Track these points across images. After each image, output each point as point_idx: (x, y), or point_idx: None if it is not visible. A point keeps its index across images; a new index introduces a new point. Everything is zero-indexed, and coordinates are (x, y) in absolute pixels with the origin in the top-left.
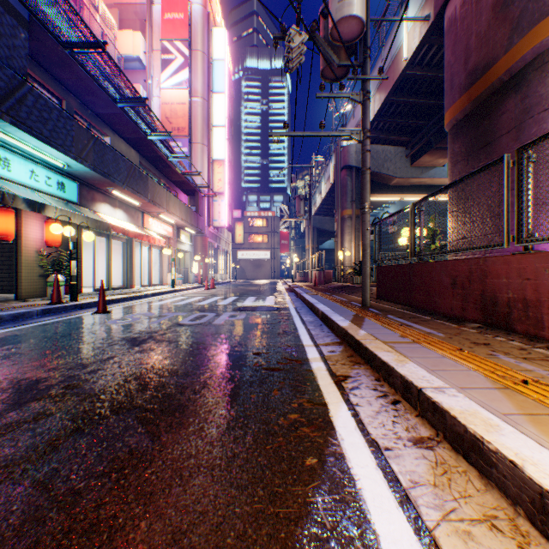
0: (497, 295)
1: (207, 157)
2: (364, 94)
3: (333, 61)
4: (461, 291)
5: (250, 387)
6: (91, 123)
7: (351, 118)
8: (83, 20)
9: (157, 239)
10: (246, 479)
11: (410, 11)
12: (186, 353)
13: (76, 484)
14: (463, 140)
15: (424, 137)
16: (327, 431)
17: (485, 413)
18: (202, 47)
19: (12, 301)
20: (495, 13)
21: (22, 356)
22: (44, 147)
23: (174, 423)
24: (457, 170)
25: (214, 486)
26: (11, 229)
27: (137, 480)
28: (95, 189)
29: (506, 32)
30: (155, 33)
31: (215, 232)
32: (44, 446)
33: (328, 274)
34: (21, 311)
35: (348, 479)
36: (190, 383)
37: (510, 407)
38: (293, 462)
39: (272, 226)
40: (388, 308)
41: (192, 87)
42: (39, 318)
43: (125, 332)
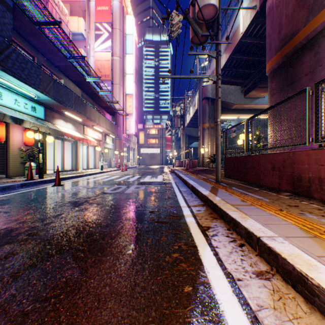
0: (301, 175)
1: (122, 92)
2: (217, 52)
3: (198, 32)
4: (278, 172)
5: (147, 234)
6: (52, 71)
7: (208, 69)
8: (46, 7)
9: (92, 141)
10: (143, 303)
11: (244, 4)
12: (107, 212)
13: (26, 307)
14: (277, 80)
15: (252, 80)
16: (197, 266)
17: (305, 255)
18: (119, 27)
19: (3, 178)
20: (297, 2)
21: (4, 213)
22: (22, 85)
23: (96, 260)
24: (274, 99)
25: (121, 309)
26: (3, 135)
27: (68, 304)
28: (54, 111)
29: (305, 13)
30: (91, 19)
31: (127, 137)
32: (8, 277)
33: (195, 162)
34: (8, 185)
35: (214, 303)
36: (108, 231)
37: (321, 251)
38: (176, 290)
39: (161, 134)
40: (232, 183)
41: (113, 50)
42: (18, 189)
43: (70, 198)
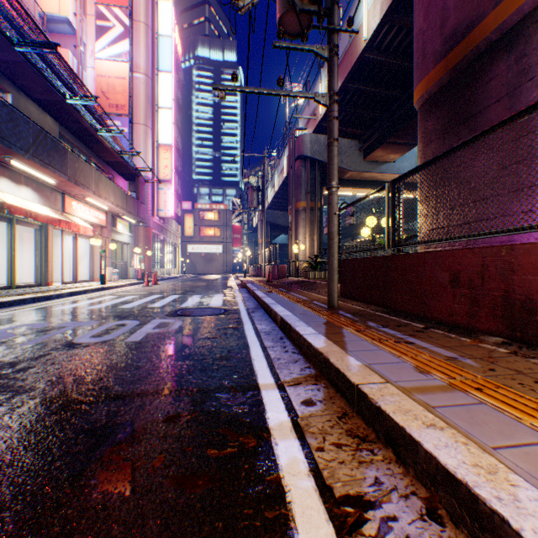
0: (535, 298)
1: (151, 140)
2: (331, 49)
3: (294, 3)
4: (468, 291)
5: None
6: None
7: (305, 108)
8: None
9: (82, 227)
10: None
11: None
12: (20, 431)
13: None
14: (438, 115)
15: (377, 131)
16: None
17: None
18: (145, 19)
19: None
20: None
21: None
22: None
23: None
24: (431, 150)
25: None
26: None
27: None
28: None
29: None
30: None
31: (161, 223)
32: None
33: (283, 269)
34: None
35: None
36: None
37: None
38: None
39: (224, 220)
40: (360, 310)
41: (134, 61)
42: None
43: None
